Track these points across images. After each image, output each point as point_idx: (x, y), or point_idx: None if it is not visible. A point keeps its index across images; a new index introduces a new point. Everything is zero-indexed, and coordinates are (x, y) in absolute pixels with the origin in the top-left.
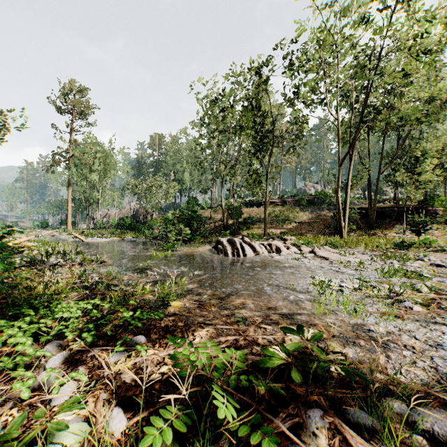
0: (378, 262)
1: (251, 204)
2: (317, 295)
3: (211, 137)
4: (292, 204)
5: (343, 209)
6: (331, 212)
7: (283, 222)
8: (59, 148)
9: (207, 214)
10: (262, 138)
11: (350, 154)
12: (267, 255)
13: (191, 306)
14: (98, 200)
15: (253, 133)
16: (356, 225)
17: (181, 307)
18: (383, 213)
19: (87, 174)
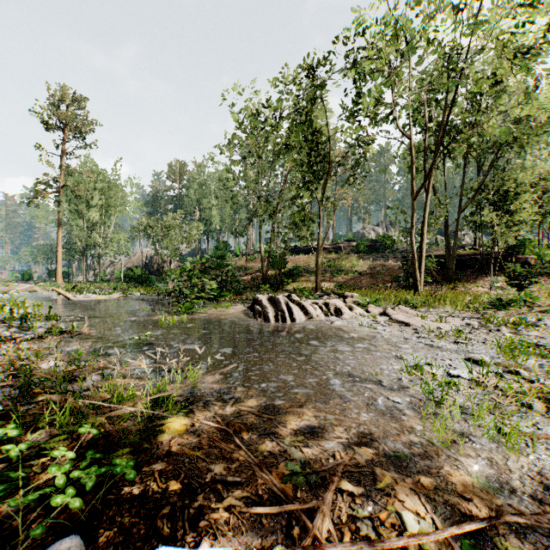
0: (481, 330)
1: (298, 251)
2: (432, 404)
3: (247, 164)
4: (348, 251)
5: (419, 257)
6: (398, 261)
7: (339, 273)
8: (45, 175)
9: (241, 262)
10: (313, 164)
11: (428, 185)
12: (323, 319)
13: (204, 427)
14: (98, 245)
15: (300, 158)
16: (430, 277)
17: (184, 432)
18: (463, 262)
19: (84, 210)
